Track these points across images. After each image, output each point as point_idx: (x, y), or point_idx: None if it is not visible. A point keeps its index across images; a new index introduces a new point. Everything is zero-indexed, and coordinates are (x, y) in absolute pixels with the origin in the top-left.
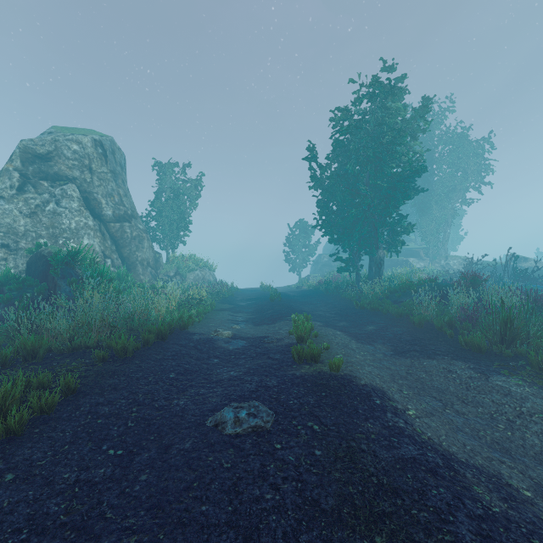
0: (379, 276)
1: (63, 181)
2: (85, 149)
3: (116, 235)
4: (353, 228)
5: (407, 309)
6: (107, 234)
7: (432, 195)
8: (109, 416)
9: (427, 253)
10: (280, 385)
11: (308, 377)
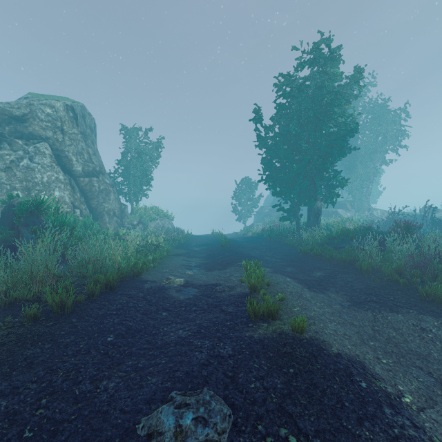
0: (317, 224)
1: (36, 140)
2: (57, 113)
3: (85, 188)
4: (294, 182)
5: (349, 255)
6: (76, 187)
7: (357, 156)
8: (2, 417)
9: (353, 205)
10: (236, 354)
11: (268, 342)
